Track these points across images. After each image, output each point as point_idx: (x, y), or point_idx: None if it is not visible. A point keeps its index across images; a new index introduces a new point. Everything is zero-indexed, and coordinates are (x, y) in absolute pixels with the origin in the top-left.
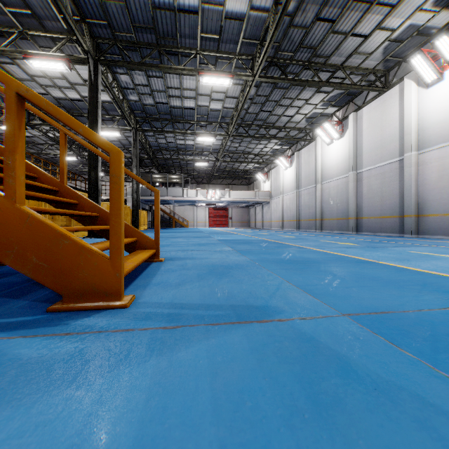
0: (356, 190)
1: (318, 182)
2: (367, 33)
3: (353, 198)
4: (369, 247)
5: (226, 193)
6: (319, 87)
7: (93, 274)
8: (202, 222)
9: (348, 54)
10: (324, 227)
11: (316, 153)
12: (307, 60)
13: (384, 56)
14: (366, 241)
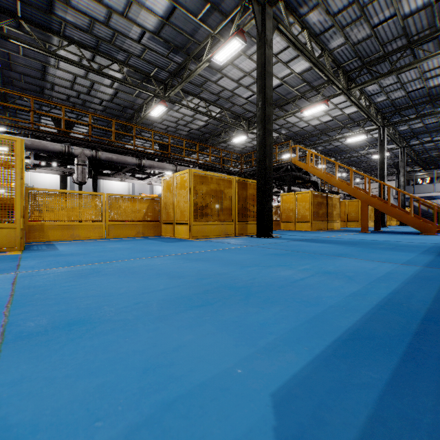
0: None
1: None
2: None
3: None
4: None
5: None
6: None
7: (428, 229)
8: None
9: None
10: None
11: None
12: None
13: None
14: None
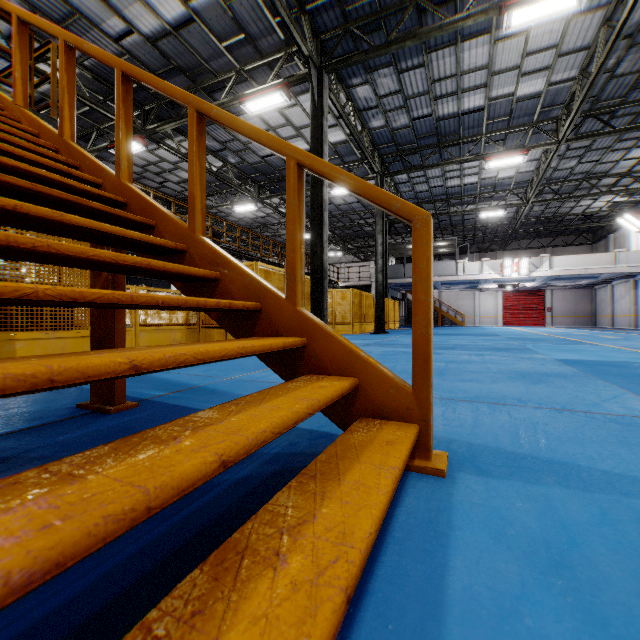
0: None
1: None
2: None
3: None
4: None
5: (544, 262)
6: None
7: None
8: (489, 316)
9: None
10: None
11: None
12: None
13: None
14: None
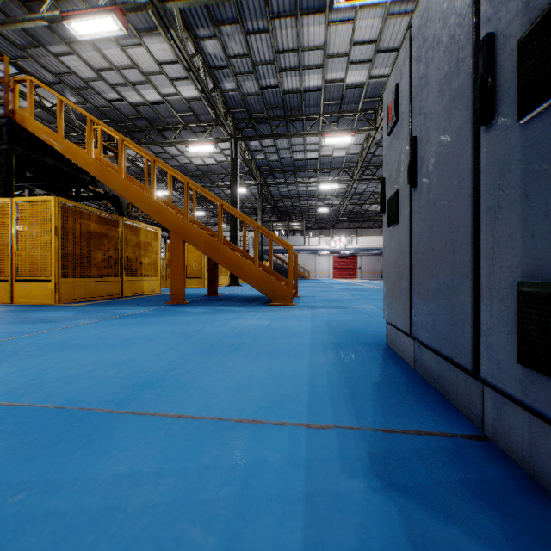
0: None
1: None
2: None
3: None
4: None
5: (353, 239)
6: None
7: (282, 293)
8: (325, 272)
9: None
10: None
11: None
12: None
13: None
14: None
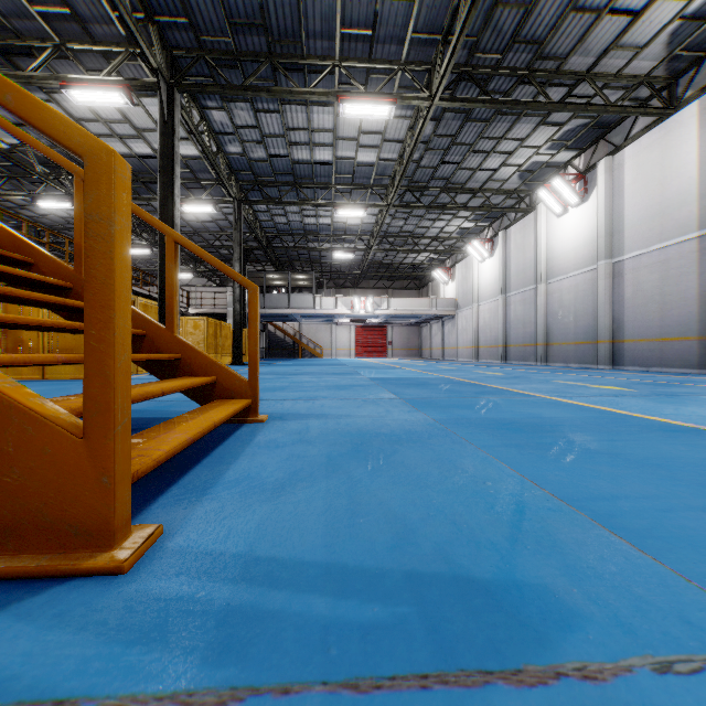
0: (612, 293)
1: (541, 281)
2: (639, 7)
3: (605, 306)
4: (659, 395)
5: (384, 302)
6: (545, 115)
7: (41, 478)
8: (345, 348)
9: (601, 50)
10: (551, 357)
11: (536, 231)
12: (526, 67)
13: (669, 50)
14: (643, 383)
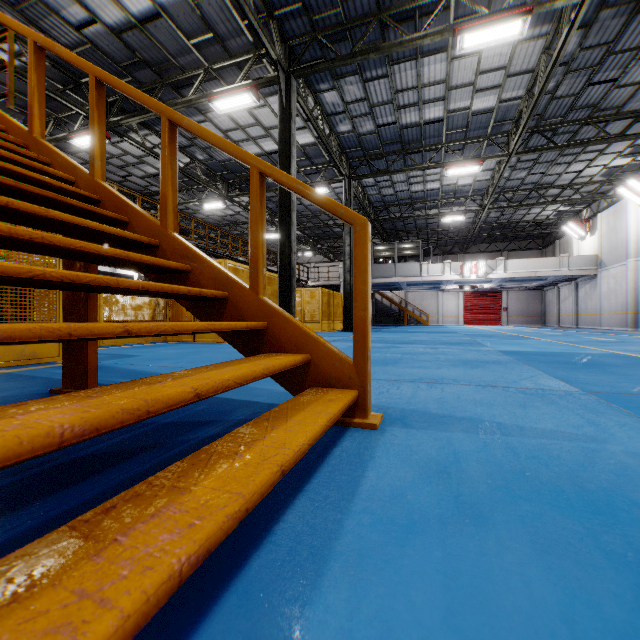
0: None
1: None
2: None
3: None
4: None
5: (499, 265)
6: None
7: None
8: (452, 315)
9: None
10: None
11: None
12: None
13: None
14: None
